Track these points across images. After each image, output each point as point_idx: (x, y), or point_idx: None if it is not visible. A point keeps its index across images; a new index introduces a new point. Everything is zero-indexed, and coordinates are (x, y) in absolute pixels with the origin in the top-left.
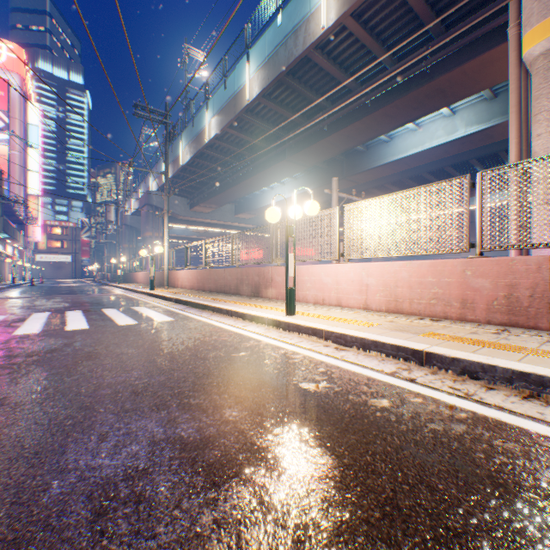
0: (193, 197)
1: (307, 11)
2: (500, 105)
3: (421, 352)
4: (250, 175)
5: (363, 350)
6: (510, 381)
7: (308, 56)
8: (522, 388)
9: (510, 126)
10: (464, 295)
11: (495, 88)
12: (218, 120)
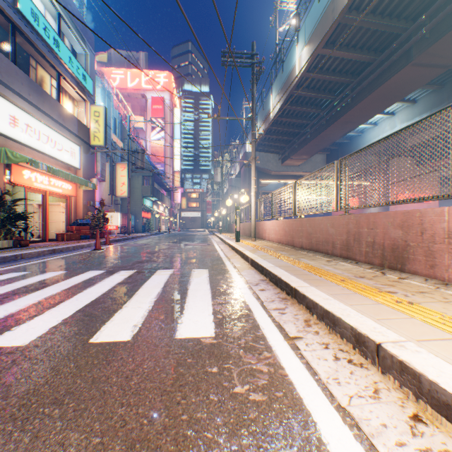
0: (284, 151)
1: None
2: None
3: None
4: (349, 107)
5: None
6: None
7: None
8: None
9: None
10: None
11: None
12: (310, 45)
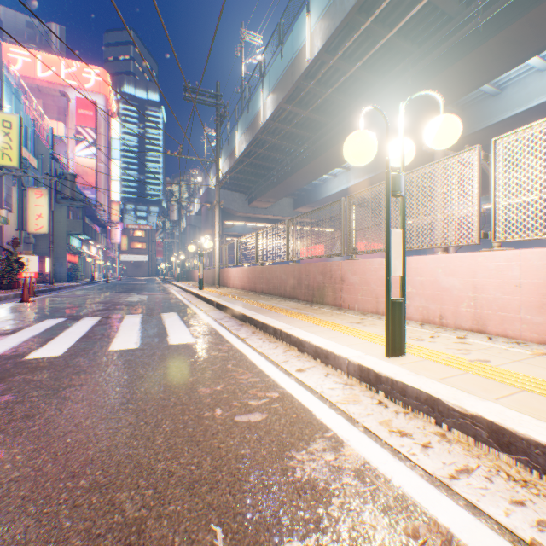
0: (251, 192)
1: None
2: None
3: None
4: (310, 160)
5: None
6: None
7: None
8: None
9: None
10: None
11: None
12: (274, 97)
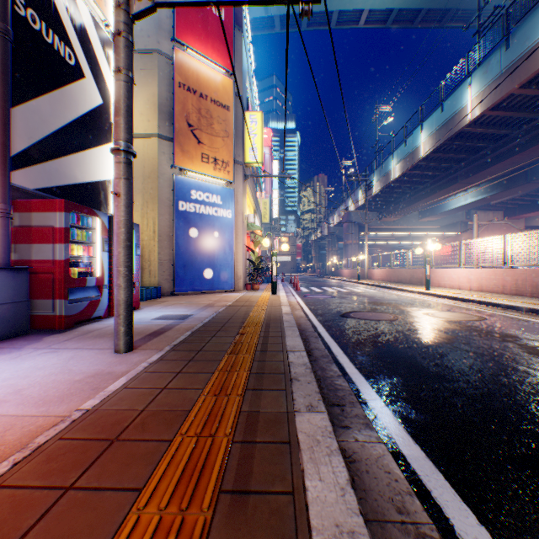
0: (381, 210)
1: (459, 106)
2: None
3: (454, 297)
4: (427, 195)
5: (442, 298)
6: (468, 301)
7: (461, 131)
8: (469, 302)
9: None
10: (502, 283)
11: None
12: (400, 166)
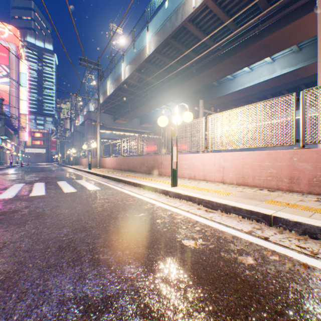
0: (115, 114)
1: None
2: (303, 55)
3: (270, 216)
4: (149, 101)
5: (225, 212)
6: None
7: (184, 26)
8: None
9: (318, 63)
10: (291, 174)
11: (300, 44)
12: (130, 67)
